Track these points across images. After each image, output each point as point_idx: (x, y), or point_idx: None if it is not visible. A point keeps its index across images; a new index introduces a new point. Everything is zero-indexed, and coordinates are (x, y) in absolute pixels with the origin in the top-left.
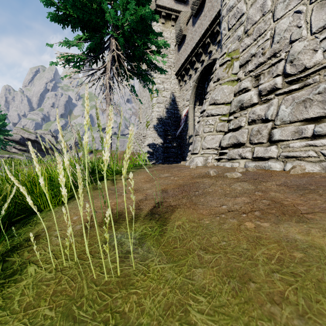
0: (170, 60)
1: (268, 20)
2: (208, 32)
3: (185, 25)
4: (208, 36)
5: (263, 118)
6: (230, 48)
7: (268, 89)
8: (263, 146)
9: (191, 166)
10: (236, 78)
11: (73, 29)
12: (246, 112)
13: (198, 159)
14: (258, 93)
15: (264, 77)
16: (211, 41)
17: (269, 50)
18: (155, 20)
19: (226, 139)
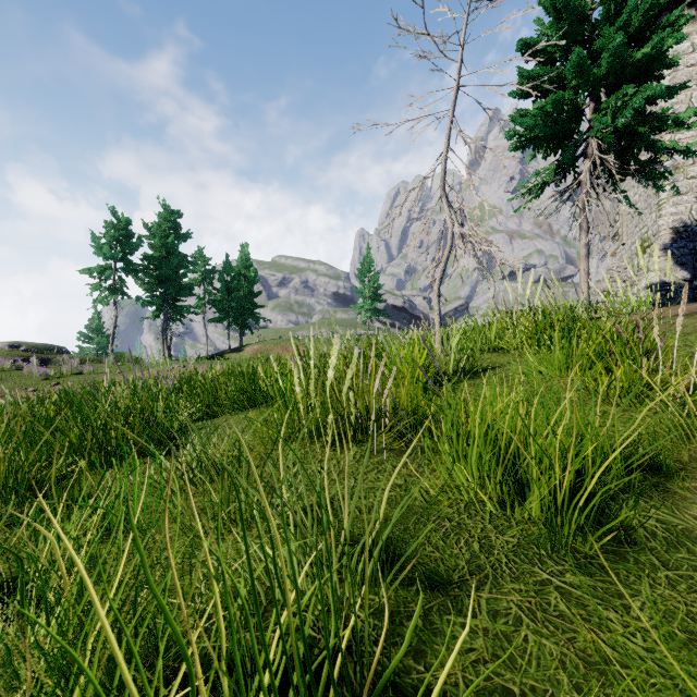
0: None
1: None
2: None
3: None
4: None
5: None
6: None
7: None
8: None
9: None
10: None
11: (534, 149)
12: None
13: None
14: None
15: None
16: None
17: None
18: (670, 67)
19: None
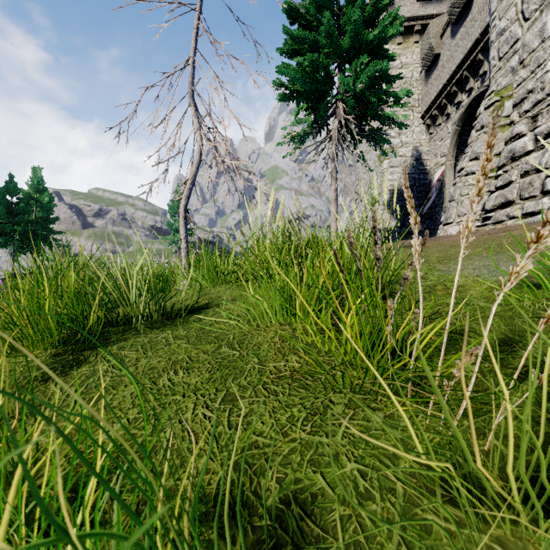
0: (411, 98)
1: (548, 48)
2: (479, 45)
3: (438, 38)
4: (478, 51)
5: (537, 168)
6: (499, 85)
7: (545, 133)
8: (535, 200)
9: (442, 234)
10: (508, 121)
11: (297, 103)
12: (518, 163)
13: (453, 229)
14: (534, 139)
15: (542, 117)
16: (484, 57)
17: (549, 85)
18: (390, 60)
19: (492, 200)
